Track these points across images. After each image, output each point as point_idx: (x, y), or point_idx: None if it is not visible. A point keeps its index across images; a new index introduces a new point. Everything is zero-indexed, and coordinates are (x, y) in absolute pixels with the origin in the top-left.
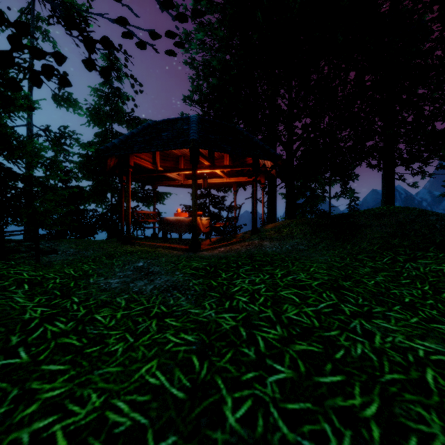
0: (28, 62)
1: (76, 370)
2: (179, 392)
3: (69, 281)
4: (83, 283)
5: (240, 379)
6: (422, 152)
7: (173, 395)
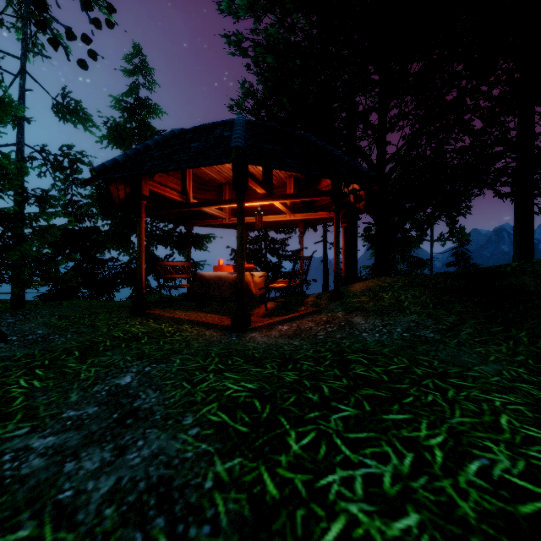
0: (18, 58)
1: None
2: None
3: None
4: None
5: None
6: None
7: None
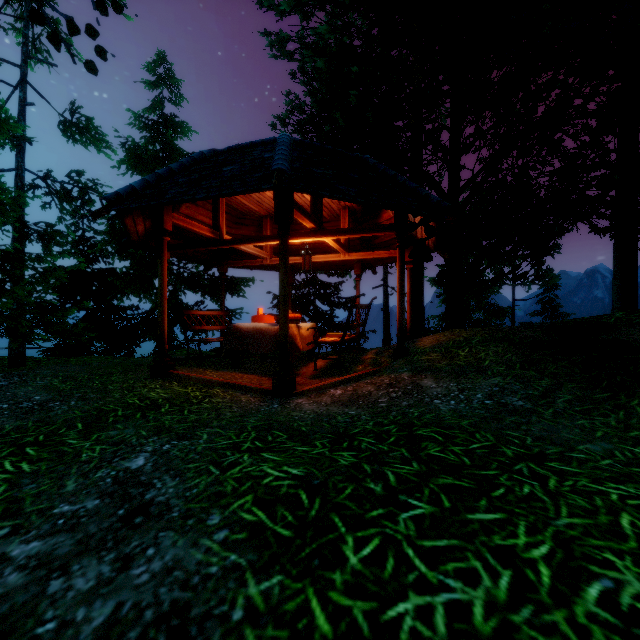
0: (18, 66)
1: None
2: None
3: None
4: None
5: None
6: None
7: None
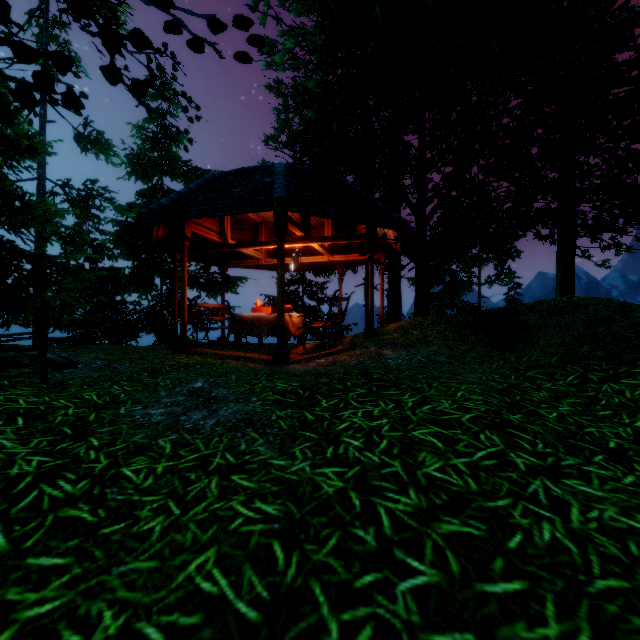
0: None
1: (83, 566)
2: (249, 609)
3: (87, 411)
4: (108, 415)
5: (351, 586)
6: (616, 217)
7: (239, 616)
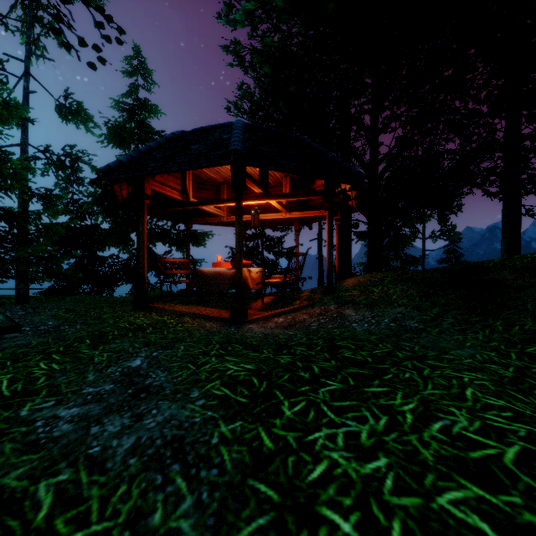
0: (22, 61)
1: None
2: None
3: None
4: (0, 421)
5: None
6: None
7: None
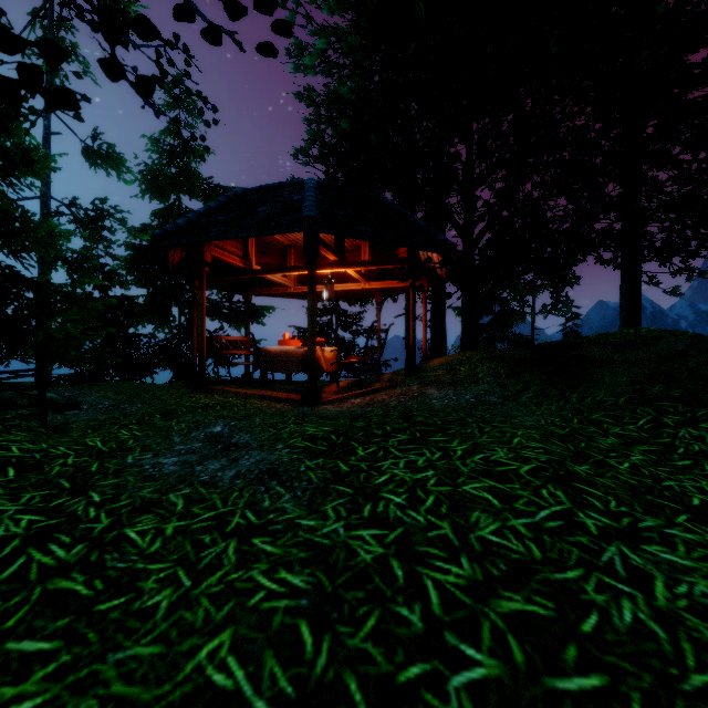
0: None
1: (73, 652)
2: None
3: (90, 460)
4: (113, 464)
5: (394, 680)
6: (688, 239)
7: None
